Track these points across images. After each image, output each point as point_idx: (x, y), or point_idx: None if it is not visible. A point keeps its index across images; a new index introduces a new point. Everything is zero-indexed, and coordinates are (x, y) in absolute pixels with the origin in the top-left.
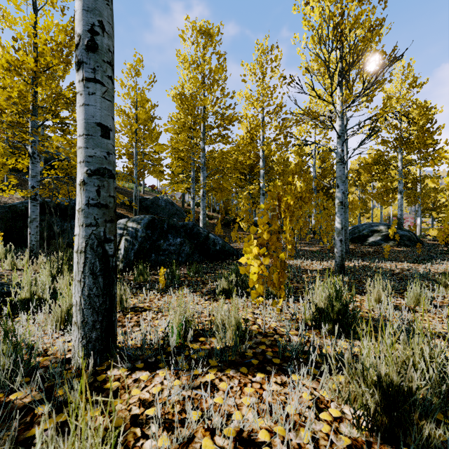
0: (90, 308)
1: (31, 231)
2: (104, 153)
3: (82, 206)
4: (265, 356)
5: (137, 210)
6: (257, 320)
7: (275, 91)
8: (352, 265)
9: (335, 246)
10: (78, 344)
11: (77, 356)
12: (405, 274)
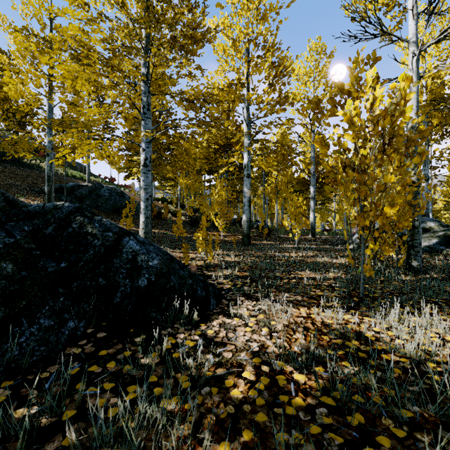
0: None
1: None
2: None
3: None
4: None
5: (51, 198)
6: None
7: (267, 17)
8: None
9: None
10: None
11: None
12: None
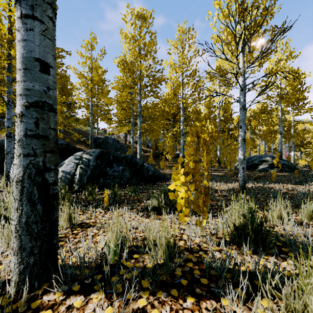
0: (28, 234)
1: (6, 161)
2: (43, 88)
3: (21, 137)
4: (193, 274)
5: (92, 146)
6: (183, 236)
7: (191, 60)
8: (250, 186)
9: (239, 172)
10: (16, 268)
11: (14, 280)
12: (291, 193)
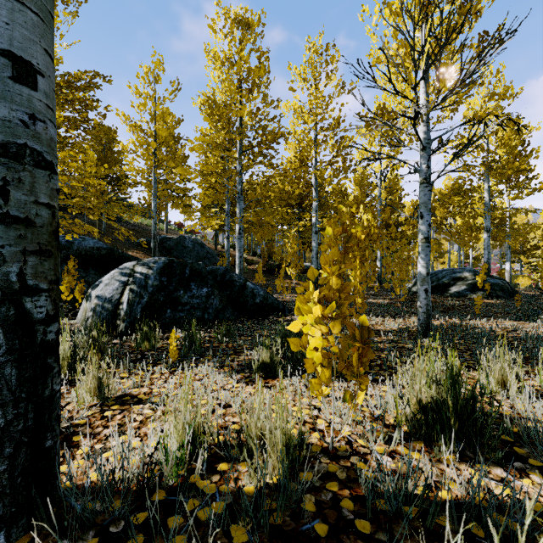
0: None
1: None
2: (19, 116)
3: None
4: (340, 510)
5: (156, 252)
6: (317, 422)
7: (331, 102)
8: (437, 324)
9: (418, 298)
10: None
11: None
12: (513, 337)
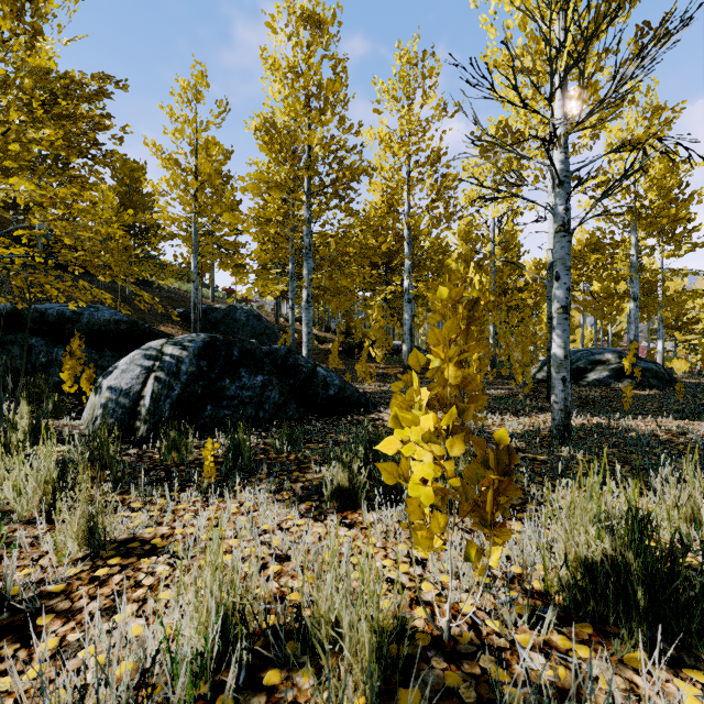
0: None
1: None
2: None
3: None
4: None
5: (197, 327)
6: (422, 588)
7: (429, 127)
8: (576, 424)
9: (553, 391)
10: None
11: None
12: (683, 443)
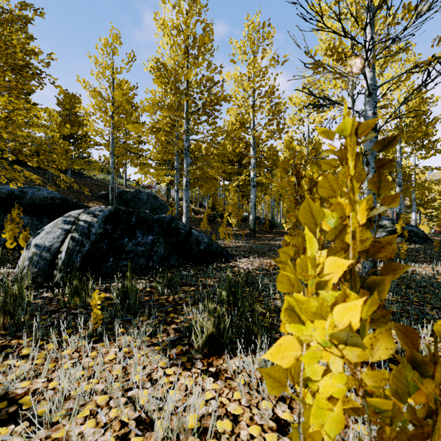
0: None
1: None
2: None
3: None
4: None
5: (113, 203)
6: None
7: (267, 72)
8: None
9: None
10: None
11: None
12: None
